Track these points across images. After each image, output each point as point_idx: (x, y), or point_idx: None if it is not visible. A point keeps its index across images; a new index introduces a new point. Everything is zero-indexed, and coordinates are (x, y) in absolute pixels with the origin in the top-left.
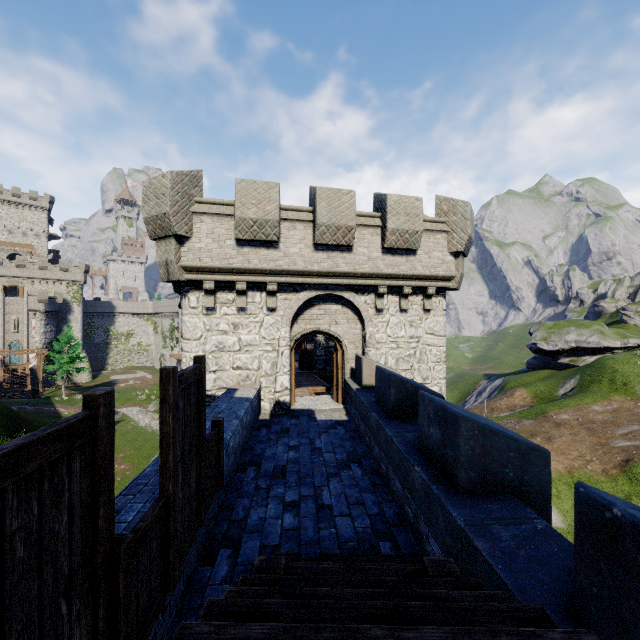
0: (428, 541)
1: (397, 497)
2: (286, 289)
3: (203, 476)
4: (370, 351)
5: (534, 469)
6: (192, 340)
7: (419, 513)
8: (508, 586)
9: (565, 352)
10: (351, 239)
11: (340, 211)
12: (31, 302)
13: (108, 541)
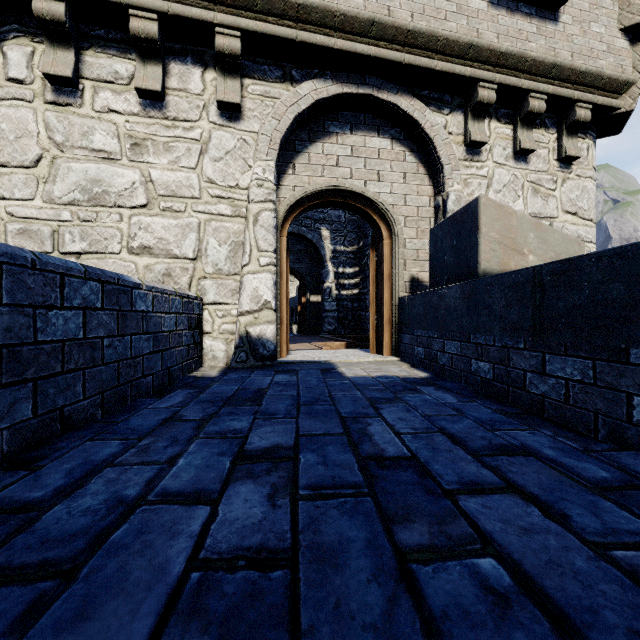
0: None
1: None
2: (266, 71)
3: None
4: None
5: None
6: (12, 166)
7: None
8: None
9: None
10: None
11: None
12: None
13: None
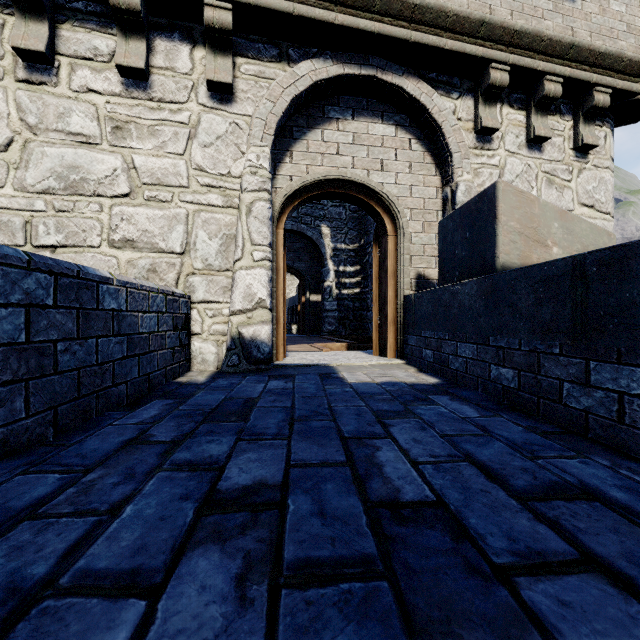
0: None
1: None
2: (261, 50)
3: None
4: None
5: None
6: None
7: None
8: None
9: None
10: None
11: None
12: None
13: None
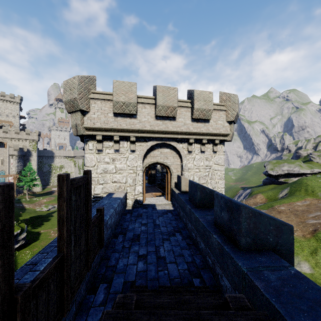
0: (222, 278)
1: (202, 252)
2: (140, 140)
3: (89, 241)
4: (185, 173)
5: (284, 236)
6: (90, 167)
7: (216, 262)
8: (281, 314)
9: (282, 176)
10: (175, 113)
11: (169, 98)
12: (10, 150)
13: (7, 291)
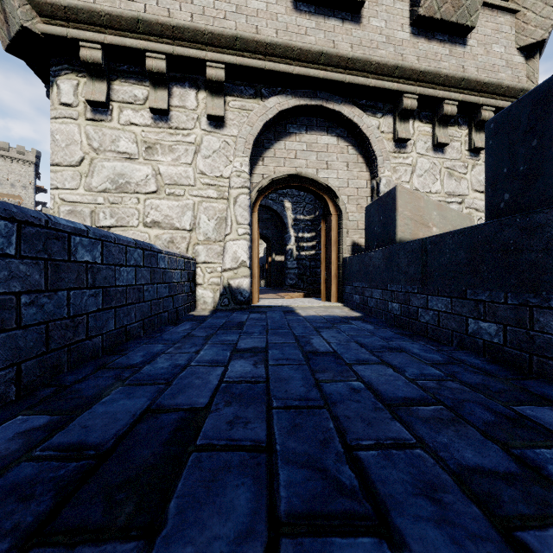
0: None
1: None
2: (243, 90)
3: None
4: None
5: None
6: (64, 165)
7: None
8: None
9: None
10: None
11: None
12: None
13: None
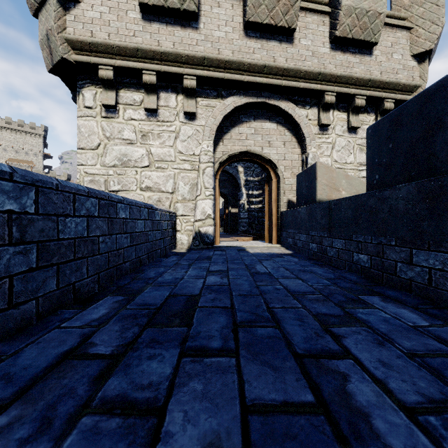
0: None
1: None
2: (208, 93)
3: None
4: None
5: None
6: (87, 149)
7: None
8: None
9: None
10: (294, 18)
11: None
12: None
13: None
